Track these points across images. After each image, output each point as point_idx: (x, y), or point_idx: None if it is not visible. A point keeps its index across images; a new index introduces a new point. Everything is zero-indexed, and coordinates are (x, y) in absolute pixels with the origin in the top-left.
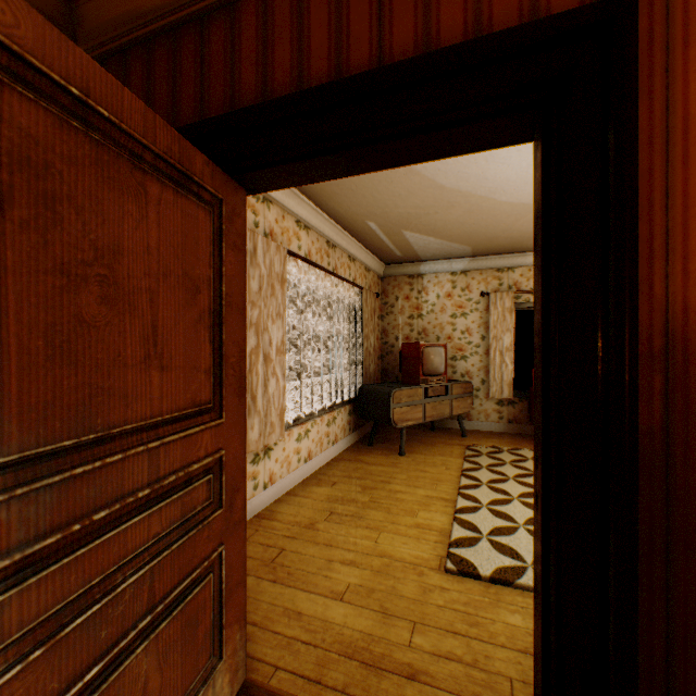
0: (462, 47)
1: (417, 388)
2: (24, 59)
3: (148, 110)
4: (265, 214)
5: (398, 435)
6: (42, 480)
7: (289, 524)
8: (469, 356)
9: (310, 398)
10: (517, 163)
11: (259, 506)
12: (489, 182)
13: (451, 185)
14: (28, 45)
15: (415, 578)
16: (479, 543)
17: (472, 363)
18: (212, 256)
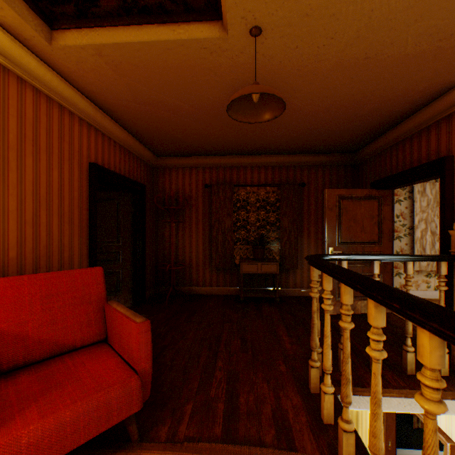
0: (417, 166)
1: None
2: (343, 196)
3: (361, 190)
4: None
5: None
6: (345, 245)
7: None
8: None
9: None
10: None
11: (429, 296)
12: None
13: None
14: (344, 194)
15: None
16: None
17: None
18: (377, 210)
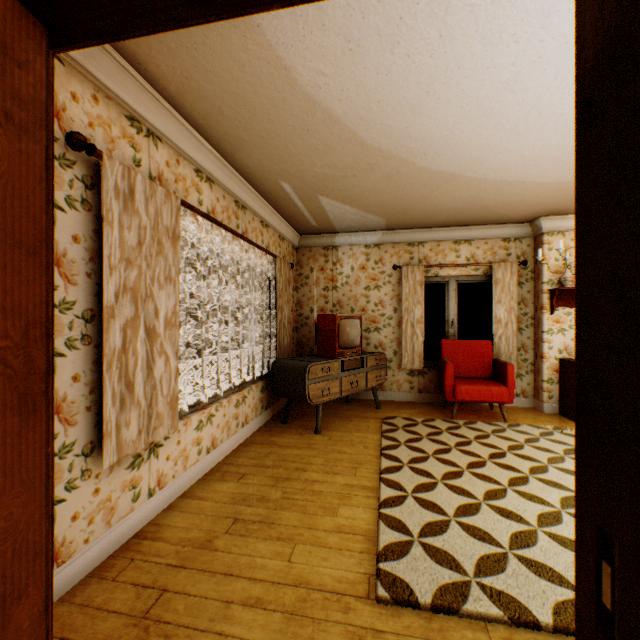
0: None
1: (333, 362)
2: None
3: None
4: (151, 152)
5: (313, 410)
6: None
7: (179, 545)
8: (382, 327)
9: (227, 368)
10: (444, 118)
11: (141, 521)
12: (413, 141)
13: (373, 141)
14: None
15: (341, 617)
16: (410, 549)
17: (385, 335)
18: None
